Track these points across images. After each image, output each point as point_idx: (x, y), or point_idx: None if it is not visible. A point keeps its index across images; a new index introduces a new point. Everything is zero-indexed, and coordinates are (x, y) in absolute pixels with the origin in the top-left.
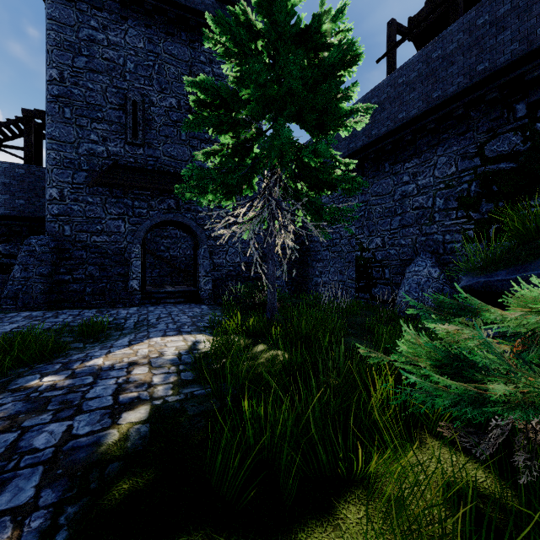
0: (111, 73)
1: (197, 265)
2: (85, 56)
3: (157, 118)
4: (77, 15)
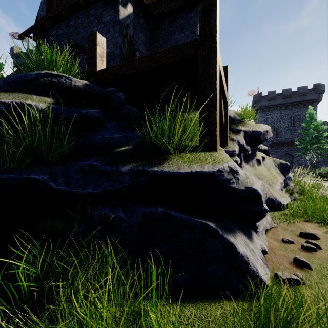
0: (271, 123)
1: (293, 164)
2: (266, 122)
3: (282, 130)
4: (264, 114)
